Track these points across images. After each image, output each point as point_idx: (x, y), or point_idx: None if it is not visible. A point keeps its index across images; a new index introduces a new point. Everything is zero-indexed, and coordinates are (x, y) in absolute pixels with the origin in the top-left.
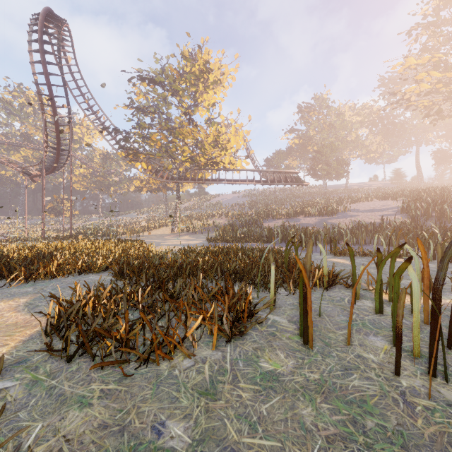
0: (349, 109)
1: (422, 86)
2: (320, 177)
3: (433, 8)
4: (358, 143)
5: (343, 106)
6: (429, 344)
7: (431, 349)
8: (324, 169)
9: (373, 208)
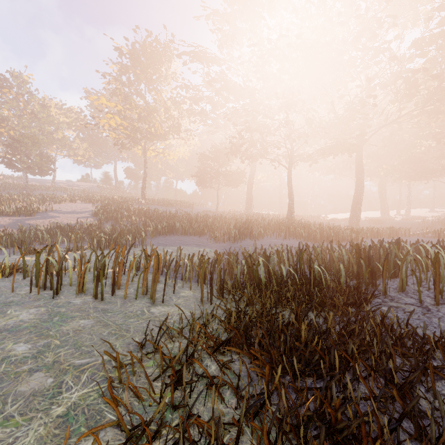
0: (56, 106)
1: (111, 123)
2: (19, 169)
3: (119, 69)
4: (66, 143)
5: (49, 101)
6: (45, 280)
7: (45, 281)
8: (24, 161)
9: (75, 210)
